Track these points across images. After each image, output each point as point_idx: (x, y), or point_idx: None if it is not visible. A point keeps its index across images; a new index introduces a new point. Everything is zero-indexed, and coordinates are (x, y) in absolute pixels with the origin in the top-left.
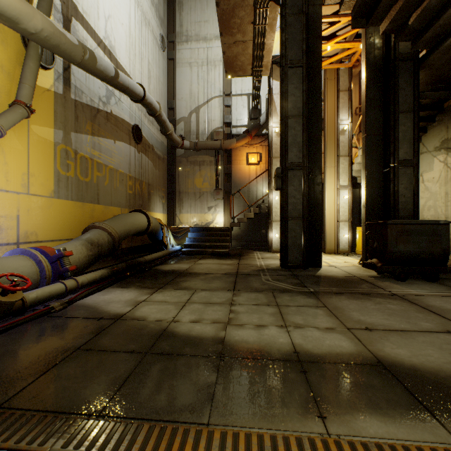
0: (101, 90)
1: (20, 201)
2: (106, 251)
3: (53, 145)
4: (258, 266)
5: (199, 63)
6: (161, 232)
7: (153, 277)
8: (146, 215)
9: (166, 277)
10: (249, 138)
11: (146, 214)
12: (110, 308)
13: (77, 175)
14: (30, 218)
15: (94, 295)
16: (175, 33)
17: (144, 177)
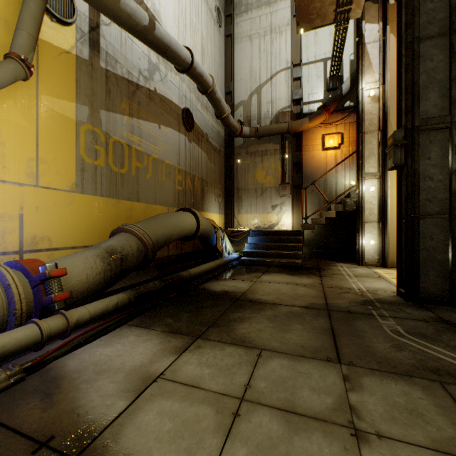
0: (141, 62)
1: (25, 195)
2: (133, 264)
3: (74, 124)
4: (356, 291)
5: (261, 33)
6: (215, 236)
7: (196, 305)
8: (195, 214)
9: (214, 307)
10: (325, 115)
11: (195, 214)
12: (90, 395)
13: (109, 165)
14: (40, 219)
15: (91, 344)
16: (232, 4)
17: (196, 172)
